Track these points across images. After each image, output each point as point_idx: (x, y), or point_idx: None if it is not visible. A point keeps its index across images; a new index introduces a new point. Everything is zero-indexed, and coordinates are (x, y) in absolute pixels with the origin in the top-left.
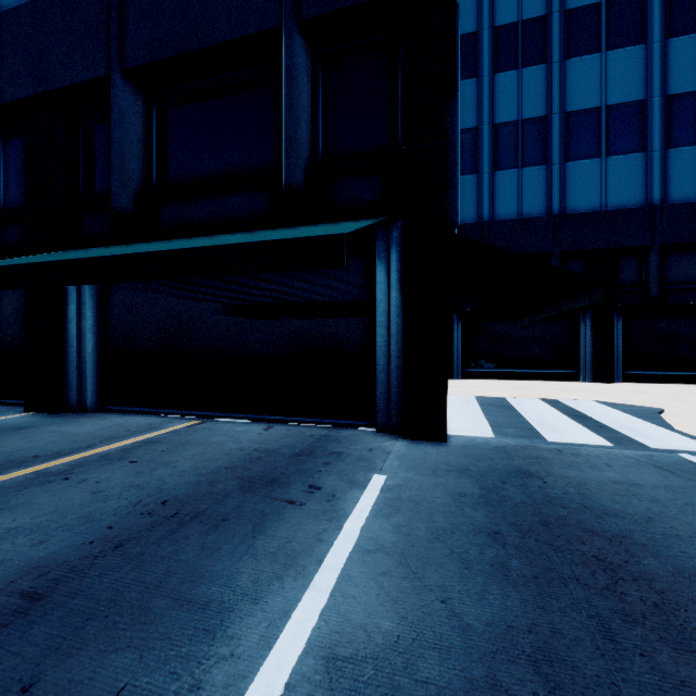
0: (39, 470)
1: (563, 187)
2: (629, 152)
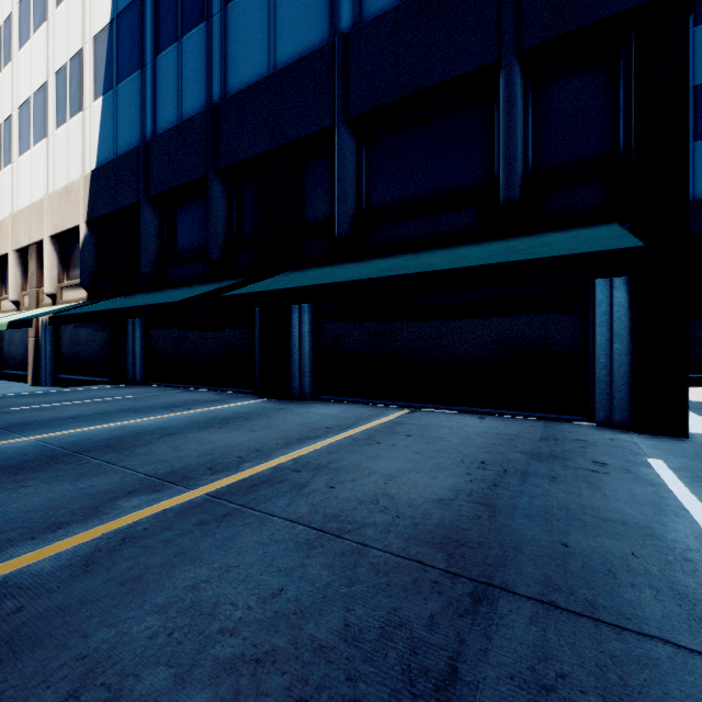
0: (348, 436)
1: None
2: None
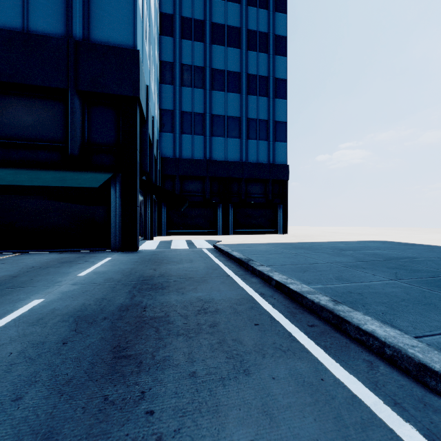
0: None
1: (211, 147)
2: (235, 138)
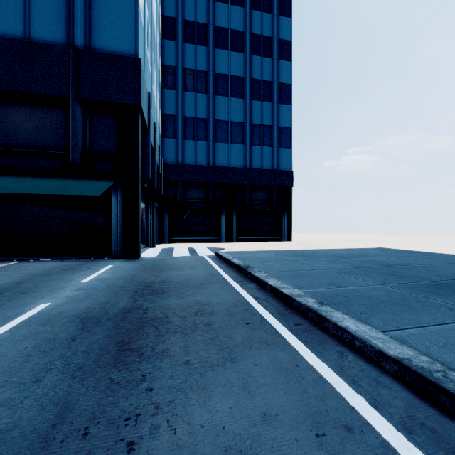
0: None
1: (214, 153)
2: (238, 143)
